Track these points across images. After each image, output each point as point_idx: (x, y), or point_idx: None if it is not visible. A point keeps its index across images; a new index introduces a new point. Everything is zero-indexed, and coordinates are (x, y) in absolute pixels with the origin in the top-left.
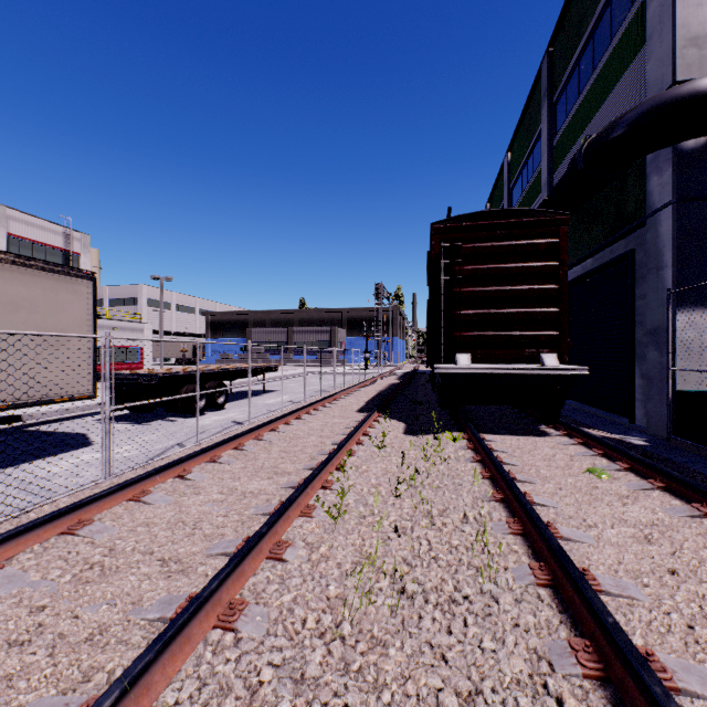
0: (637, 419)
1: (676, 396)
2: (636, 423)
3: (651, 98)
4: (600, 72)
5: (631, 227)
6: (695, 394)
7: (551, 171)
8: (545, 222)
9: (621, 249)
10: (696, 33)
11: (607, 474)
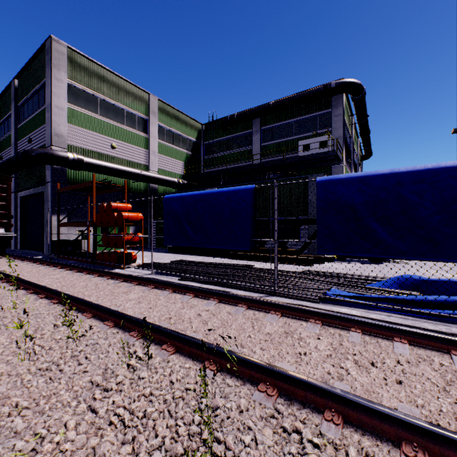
0: (45, 251)
1: (51, 241)
2: (45, 253)
3: (41, 150)
4: (35, 116)
5: (42, 184)
6: (54, 240)
7: (17, 139)
8: (1, 178)
9: (41, 190)
10: (58, 133)
11: (14, 261)
